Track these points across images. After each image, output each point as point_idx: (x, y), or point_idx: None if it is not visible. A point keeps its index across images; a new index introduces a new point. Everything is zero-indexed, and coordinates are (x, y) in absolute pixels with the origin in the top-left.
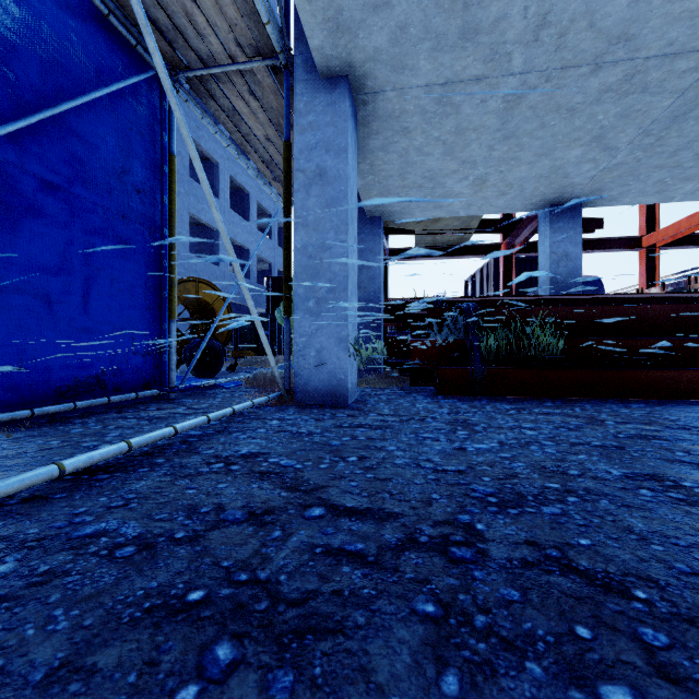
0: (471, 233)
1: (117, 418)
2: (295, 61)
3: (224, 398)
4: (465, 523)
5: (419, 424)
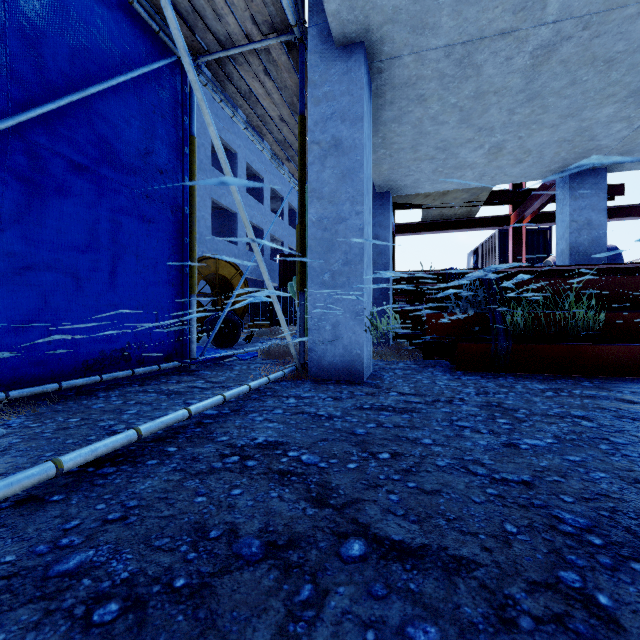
0: (479, 205)
1: (138, 392)
2: (310, 33)
3: (241, 370)
4: (577, 590)
5: (448, 407)
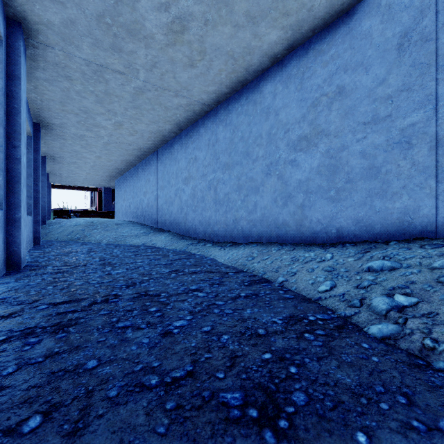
0: None
1: None
2: None
3: None
4: None
5: None
